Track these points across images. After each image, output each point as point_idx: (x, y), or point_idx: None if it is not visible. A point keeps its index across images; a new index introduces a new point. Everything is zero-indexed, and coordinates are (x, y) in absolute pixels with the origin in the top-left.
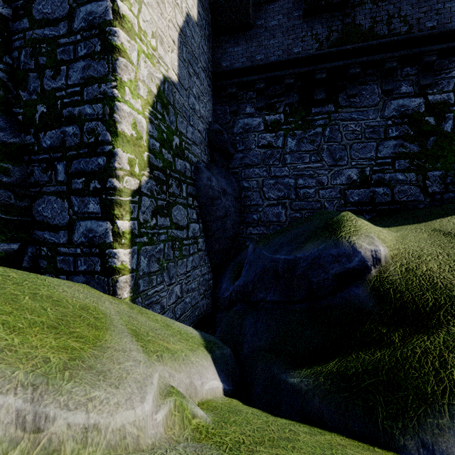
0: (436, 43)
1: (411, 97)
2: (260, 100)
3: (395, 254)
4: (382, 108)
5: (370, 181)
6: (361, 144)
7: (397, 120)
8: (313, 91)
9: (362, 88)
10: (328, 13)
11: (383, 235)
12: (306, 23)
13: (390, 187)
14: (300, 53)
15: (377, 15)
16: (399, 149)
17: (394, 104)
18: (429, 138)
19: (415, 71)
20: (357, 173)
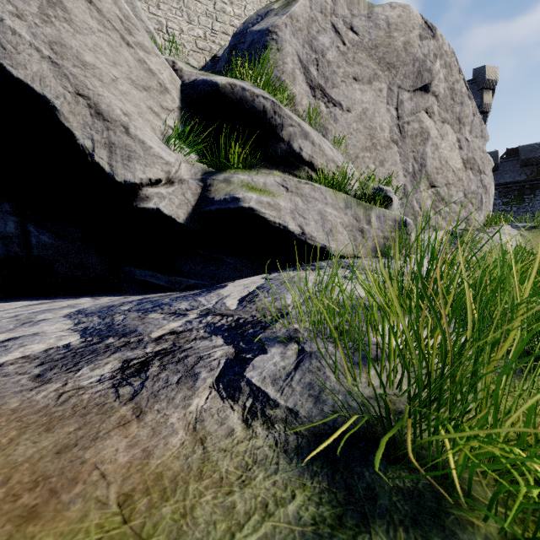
0: None
1: None
2: (500, 194)
3: None
4: None
5: None
6: None
7: None
8: (524, 190)
9: None
10: (530, 166)
11: None
12: (521, 169)
13: None
14: (519, 179)
15: None
16: None
17: None
18: None
19: None
20: None
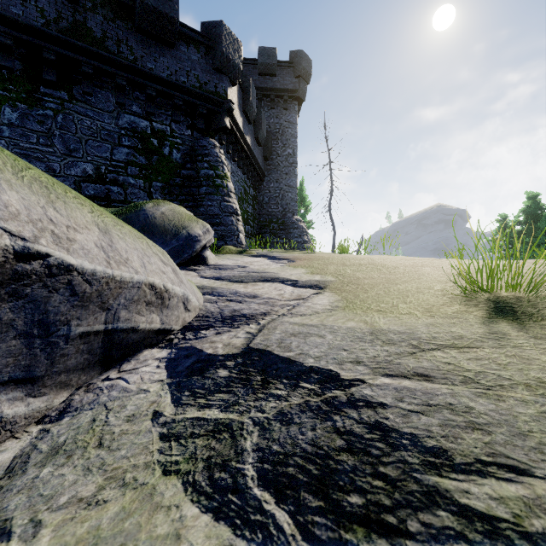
0: (155, 82)
1: (141, 118)
2: None
3: None
4: (117, 117)
5: (106, 179)
6: (97, 143)
7: (129, 132)
8: (43, 69)
9: (99, 91)
10: None
11: None
12: None
13: (124, 188)
14: (20, 17)
15: (109, 31)
16: (132, 158)
17: (127, 118)
18: (154, 156)
19: (144, 98)
20: (94, 169)
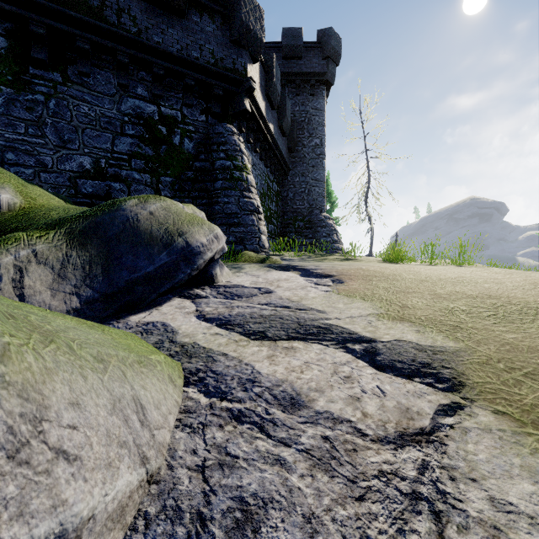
0: (163, 59)
1: (147, 102)
2: None
3: (32, 207)
4: (119, 102)
5: (106, 174)
6: (96, 132)
7: (133, 119)
8: (32, 46)
9: (98, 71)
10: None
11: (47, 200)
12: None
13: (127, 184)
14: None
15: None
16: (136, 149)
17: (131, 102)
18: (162, 146)
19: (150, 79)
20: (92, 163)
